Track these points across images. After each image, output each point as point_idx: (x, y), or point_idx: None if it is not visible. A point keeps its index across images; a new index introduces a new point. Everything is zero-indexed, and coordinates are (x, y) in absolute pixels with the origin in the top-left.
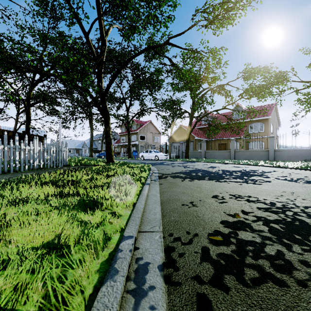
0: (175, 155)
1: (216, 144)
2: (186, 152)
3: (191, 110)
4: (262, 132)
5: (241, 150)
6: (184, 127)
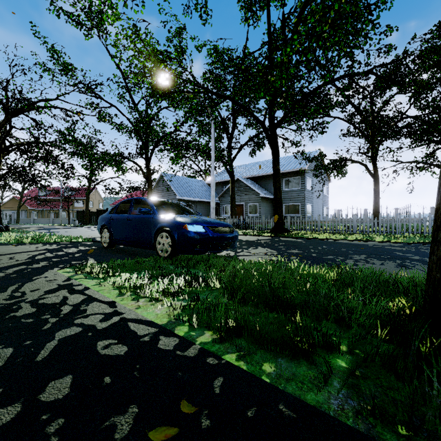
0: (8, 221)
1: (50, 213)
2: (18, 219)
3: (22, 192)
4: (83, 207)
5: (57, 218)
6: (18, 198)
